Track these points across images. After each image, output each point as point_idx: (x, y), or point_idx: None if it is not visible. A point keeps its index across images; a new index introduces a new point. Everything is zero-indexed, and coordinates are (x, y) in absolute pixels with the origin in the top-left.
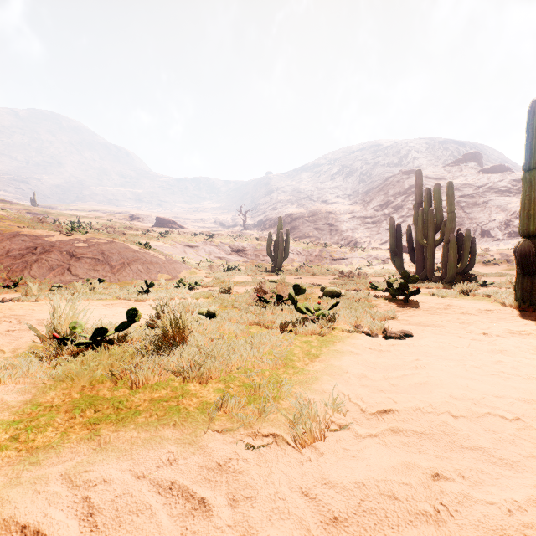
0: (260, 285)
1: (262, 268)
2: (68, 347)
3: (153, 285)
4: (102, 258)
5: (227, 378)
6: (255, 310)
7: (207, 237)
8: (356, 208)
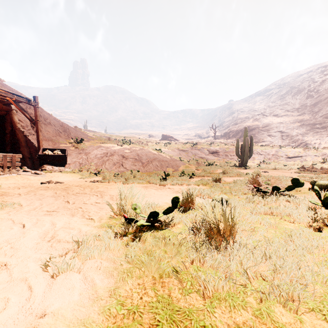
0: (252, 177)
1: (231, 164)
2: (133, 225)
3: (169, 175)
4: (137, 158)
5: (323, 310)
6: (256, 199)
7: (192, 144)
8: (304, 118)
